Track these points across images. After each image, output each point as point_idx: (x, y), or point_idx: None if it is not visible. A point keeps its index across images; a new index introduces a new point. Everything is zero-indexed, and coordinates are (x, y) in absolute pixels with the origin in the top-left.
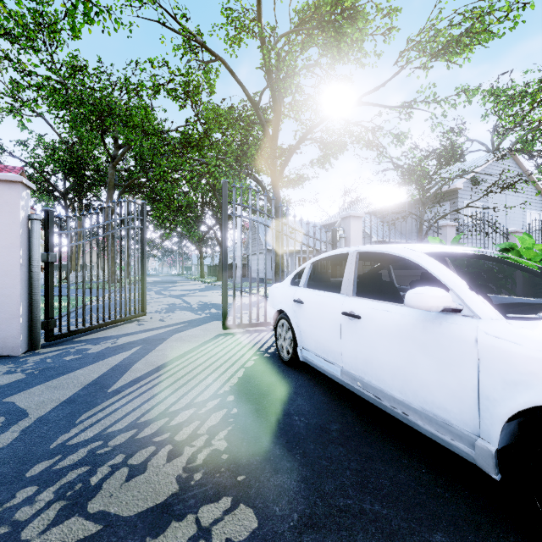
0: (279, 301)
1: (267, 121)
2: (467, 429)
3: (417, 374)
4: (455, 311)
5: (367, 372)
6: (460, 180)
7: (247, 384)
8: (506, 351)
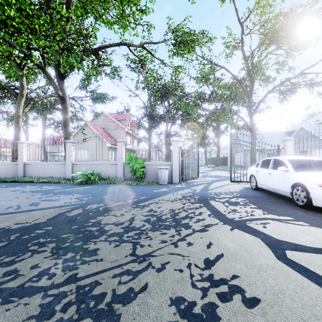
0: (251, 171)
1: (246, 86)
2: (288, 191)
3: (281, 183)
4: (287, 171)
5: (273, 185)
6: None
7: (242, 191)
8: (291, 176)
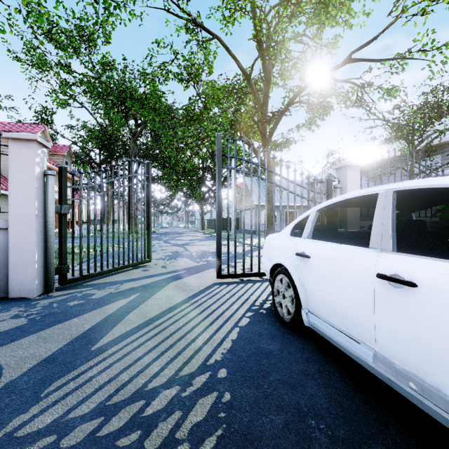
0: (276, 253)
1: (257, 90)
2: None
3: None
4: None
5: (430, 372)
6: None
7: (242, 351)
8: None
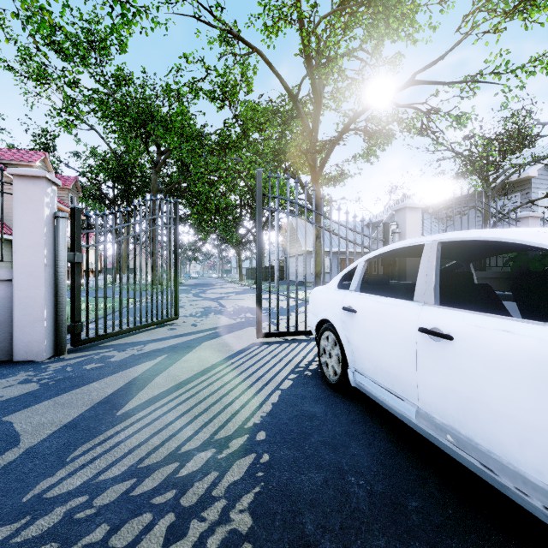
0: (322, 307)
1: (306, 114)
2: None
3: None
4: None
5: (464, 422)
6: (533, 167)
7: (283, 414)
8: None
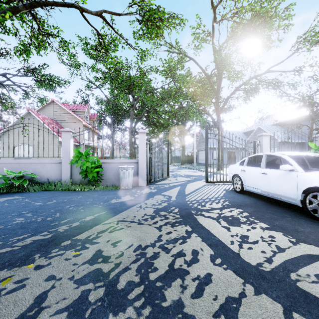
0: (234, 171)
1: (213, 82)
2: (295, 197)
3: (283, 187)
4: (293, 170)
5: (269, 189)
6: None
7: (227, 195)
8: (302, 178)
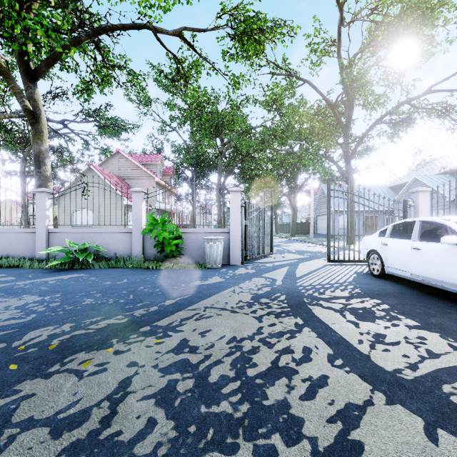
0: (370, 245)
1: (340, 113)
2: None
3: (447, 269)
4: None
5: (424, 272)
6: None
7: (358, 281)
8: None
